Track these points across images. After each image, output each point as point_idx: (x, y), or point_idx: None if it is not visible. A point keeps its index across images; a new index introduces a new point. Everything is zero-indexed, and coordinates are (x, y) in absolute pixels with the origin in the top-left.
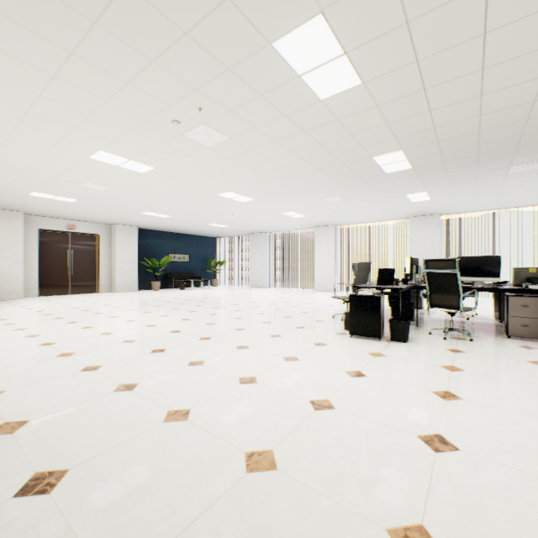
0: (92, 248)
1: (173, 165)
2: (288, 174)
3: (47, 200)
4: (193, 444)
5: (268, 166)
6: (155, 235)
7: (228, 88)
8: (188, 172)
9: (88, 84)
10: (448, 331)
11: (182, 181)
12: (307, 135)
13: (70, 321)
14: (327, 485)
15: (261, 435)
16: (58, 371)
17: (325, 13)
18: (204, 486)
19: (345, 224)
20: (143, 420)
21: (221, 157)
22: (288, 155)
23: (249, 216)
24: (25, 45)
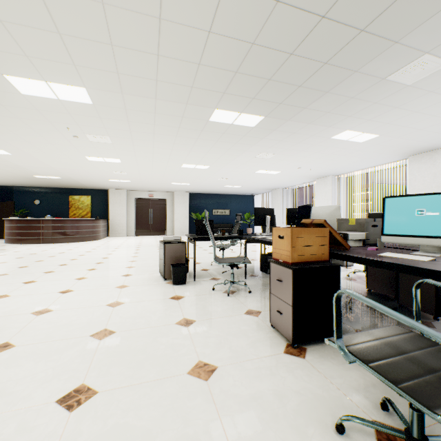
0: (162, 207)
1: (122, 156)
2: (186, 146)
3: (121, 182)
4: None
5: (162, 144)
6: (202, 197)
7: (55, 116)
8: (137, 158)
9: (27, 133)
10: (221, 283)
11: (146, 163)
12: (135, 122)
13: (95, 248)
14: None
15: None
16: (14, 266)
17: (3, 74)
18: None
19: (343, 173)
20: None
21: (130, 146)
22: (155, 135)
23: (236, 177)
24: None
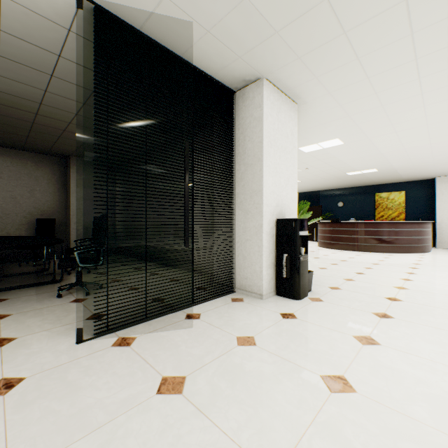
0: None
1: None
2: None
3: None
4: (336, 350)
5: None
6: None
7: None
8: None
9: (394, 81)
10: None
11: None
12: None
13: None
14: (326, 425)
15: (374, 386)
16: (374, 292)
17: None
18: (301, 357)
19: None
20: (347, 328)
21: None
22: None
23: None
24: (350, 93)
